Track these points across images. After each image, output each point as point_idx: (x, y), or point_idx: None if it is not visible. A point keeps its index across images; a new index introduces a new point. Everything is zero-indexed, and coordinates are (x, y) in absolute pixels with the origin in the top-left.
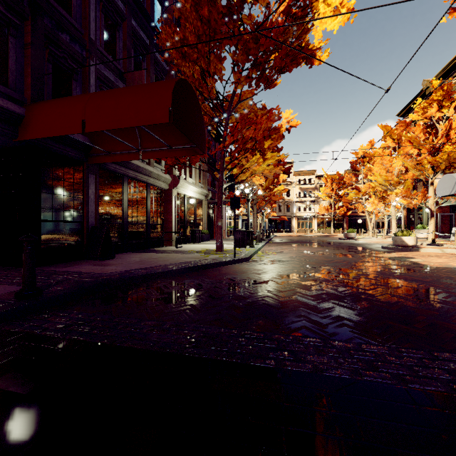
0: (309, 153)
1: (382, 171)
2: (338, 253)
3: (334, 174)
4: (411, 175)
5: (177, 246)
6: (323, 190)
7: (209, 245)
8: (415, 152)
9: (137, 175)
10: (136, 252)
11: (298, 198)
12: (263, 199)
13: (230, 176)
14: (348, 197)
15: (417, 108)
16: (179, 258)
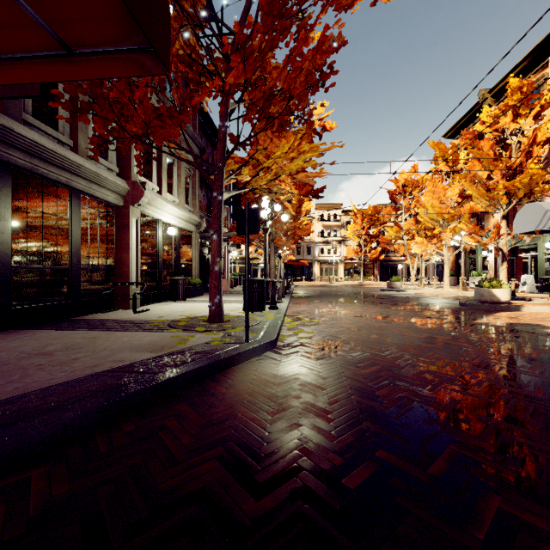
0: (356, 162)
1: (435, 201)
2: (416, 317)
3: (364, 209)
4: (468, 208)
5: (135, 310)
6: (351, 228)
7: (200, 305)
8: (485, 175)
9: (40, 165)
10: (31, 329)
11: (320, 238)
12: (284, 234)
13: (236, 181)
14: (386, 235)
15: (487, 116)
16: (111, 352)
